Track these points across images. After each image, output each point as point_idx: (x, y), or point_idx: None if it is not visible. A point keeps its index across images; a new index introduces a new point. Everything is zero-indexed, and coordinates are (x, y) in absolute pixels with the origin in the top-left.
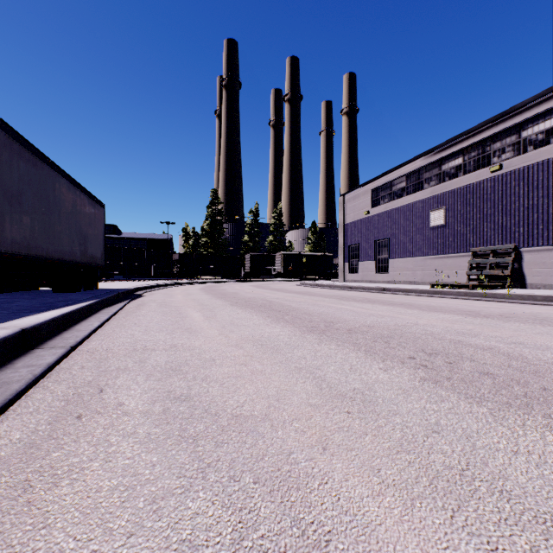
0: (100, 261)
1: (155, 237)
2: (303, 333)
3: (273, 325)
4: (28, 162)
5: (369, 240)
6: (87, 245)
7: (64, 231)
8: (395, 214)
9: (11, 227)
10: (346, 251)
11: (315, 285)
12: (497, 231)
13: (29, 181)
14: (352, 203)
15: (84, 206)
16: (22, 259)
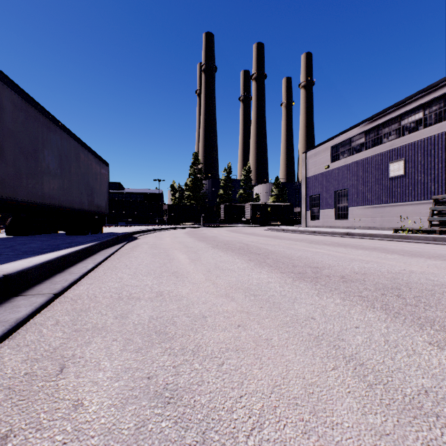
0: (105, 209)
1: (150, 191)
2: (294, 280)
3: (258, 269)
4: (42, 125)
5: (329, 191)
6: (94, 196)
7: (74, 184)
8: (354, 167)
9: (27, 179)
10: (308, 200)
11: (281, 230)
12: None
13: (43, 141)
14: (314, 159)
15: (91, 164)
16: (36, 207)
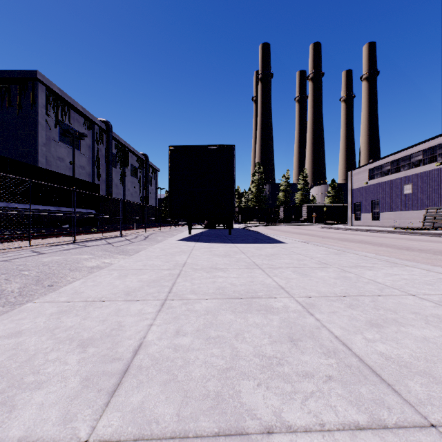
0: None
1: None
2: (320, 238)
3: (312, 237)
4: None
5: (367, 200)
6: None
7: None
8: (383, 185)
9: None
10: (353, 206)
11: (330, 228)
12: (439, 198)
13: None
14: (357, 176)
15: None
16: None
